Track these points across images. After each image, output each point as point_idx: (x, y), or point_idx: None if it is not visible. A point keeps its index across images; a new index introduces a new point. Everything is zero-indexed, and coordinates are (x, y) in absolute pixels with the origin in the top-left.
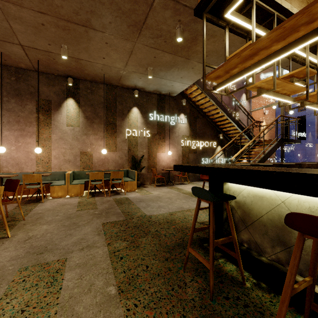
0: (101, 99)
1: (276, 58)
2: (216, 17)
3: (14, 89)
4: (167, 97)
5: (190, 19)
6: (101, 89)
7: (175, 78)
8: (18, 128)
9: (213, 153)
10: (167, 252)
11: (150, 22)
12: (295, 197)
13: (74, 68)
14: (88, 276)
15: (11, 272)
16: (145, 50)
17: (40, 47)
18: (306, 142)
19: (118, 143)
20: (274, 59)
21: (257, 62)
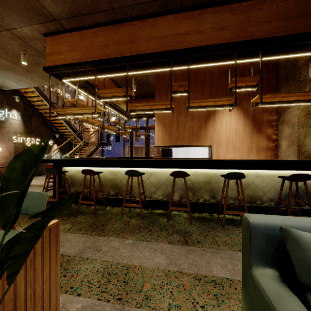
0: None
1: (84, 115)
2: (57, 76)
3: None
4: None
5: (35, 54)
6: None
7: (9, 78)
8: None
9: (50, 150)
10: None
11: None
12: (89, 168)
13: None
14: None
15: None
16: None
17: None
18: (120, 144)
19: None
20: (84, 116)
21: (78, 114)
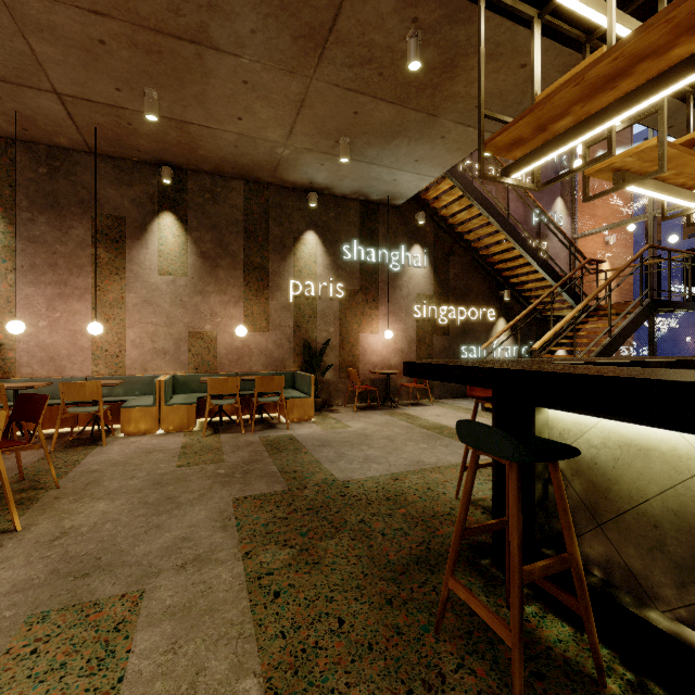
0: (234, 213)
1: (686, 77)
2: None
3: (45, 193)
4: (382, 208)
5: (440, 14)
6: (235, 192)
7: (401, 163)
8: (54, 281)
9: (489, 334)
10: (391, 581)
11: (346, 26)
12: None
13: (175, 145)
14: (193, 643)
15: (8, 626)
16: (333, 98)
17: (99, 97)
18: None
19: (271, 312)
20: (680, 82)
21: (629, 95)
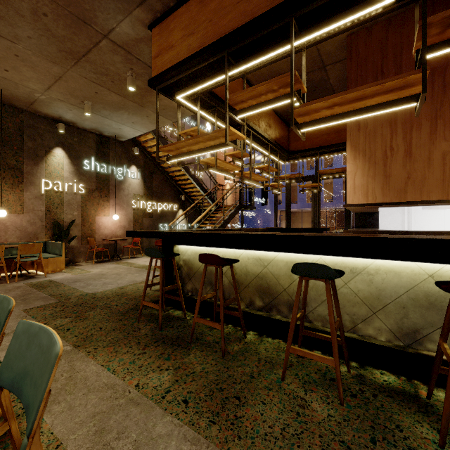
0: None
1: (209, 152)
2: (169, 93)
3: None
4: (111, 141)
5: (144, 71)
6: None
7: (124, 121)
8: None
9: (174, 218)
10: (121, 316)
11: (94, 57)
12: (216, 250)
13: None
14: None
15: None
16: (82, 82)
17: None
18: (268, 208)
19: (26, 200)
20: (208, 152)
21: (198, 150)
